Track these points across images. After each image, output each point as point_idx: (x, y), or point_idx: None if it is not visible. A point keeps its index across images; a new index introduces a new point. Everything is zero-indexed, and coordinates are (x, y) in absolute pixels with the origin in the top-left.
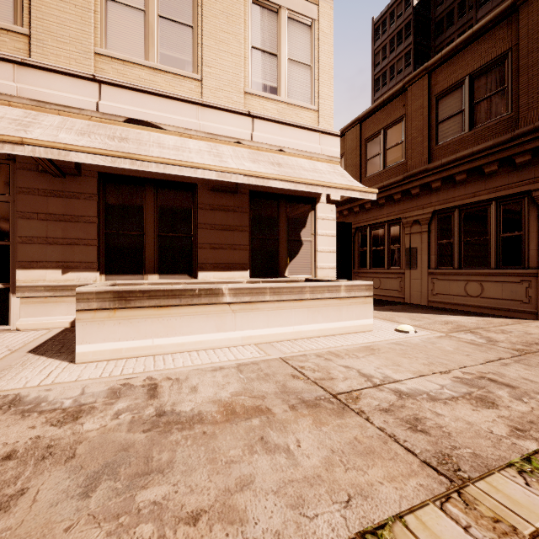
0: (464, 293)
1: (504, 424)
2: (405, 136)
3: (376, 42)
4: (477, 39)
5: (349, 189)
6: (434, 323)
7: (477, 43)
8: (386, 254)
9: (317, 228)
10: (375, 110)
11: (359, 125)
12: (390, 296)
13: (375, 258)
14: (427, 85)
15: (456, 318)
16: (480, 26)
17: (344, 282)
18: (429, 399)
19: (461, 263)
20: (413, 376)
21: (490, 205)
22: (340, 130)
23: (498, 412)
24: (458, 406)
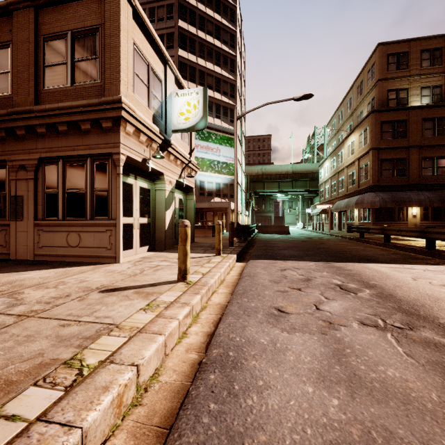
0: (66, 244)
1: None
2: (12, 67)
3: None
4: None
5: None
6: None
7: (78, 4)
8: None
9: None
10: None
11: None
12: None
13: None
14: (33, 19)
15: (33, 274)
16: None
17: None
18: None
19: (65, 214)
20: None
21: (87, 161)
22: None
23: None
24: None
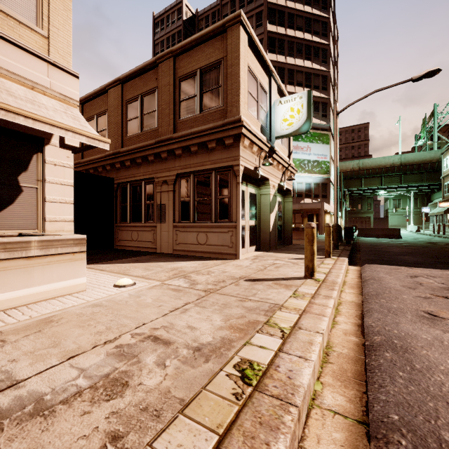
0: (196, 242)
1: (103, 434)
2: (157, 106)
3: (156, 34)
4: (204, 42)
5: (70, 130)
6: (161, 272)
7: (205, 45)
8: (143, 209)
9: (46, 174)
10: (133, 75)
11: (120, 85)
12: (146, 247)
13: (134, 212)
14: (173, 66)
15: (184, 264)
16: (206, 32)
17: (38, 237)
18: (28, 415)
19: (195, 218)
20: (55, 363)
21: (212, 174)
22: (103, 86)
23: (118, 403)
24: (66, 414)
